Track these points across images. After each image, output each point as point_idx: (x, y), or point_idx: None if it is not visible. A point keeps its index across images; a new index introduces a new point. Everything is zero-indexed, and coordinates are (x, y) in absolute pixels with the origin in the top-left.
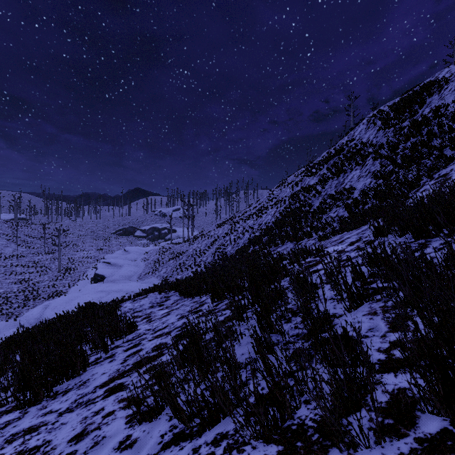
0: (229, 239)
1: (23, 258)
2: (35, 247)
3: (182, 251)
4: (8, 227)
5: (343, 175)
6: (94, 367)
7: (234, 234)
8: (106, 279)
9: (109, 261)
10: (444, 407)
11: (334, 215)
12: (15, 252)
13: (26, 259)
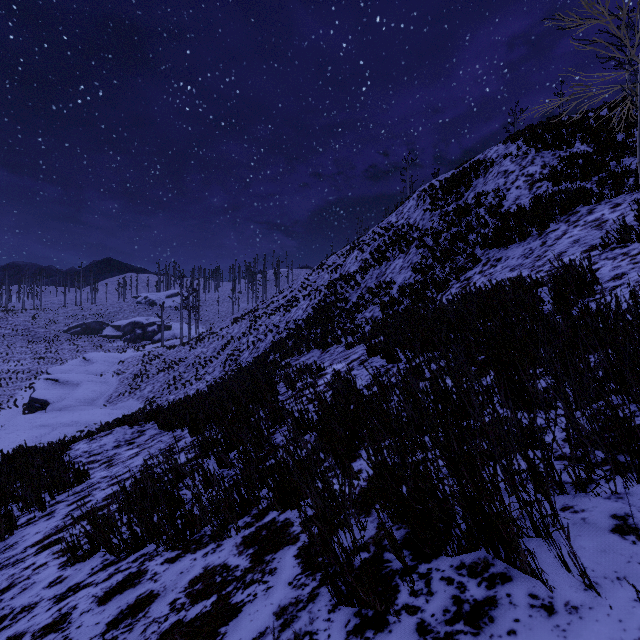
0: (247, 342)
1: None
2: None
3: (178, 358)
4: None
5: (386, 264)
6: (26, 529)
7: (253, 335)
8: (52, 406)
9: (57, 377)
10: (279, 505)
11: (369, 315)
12: None
13: None
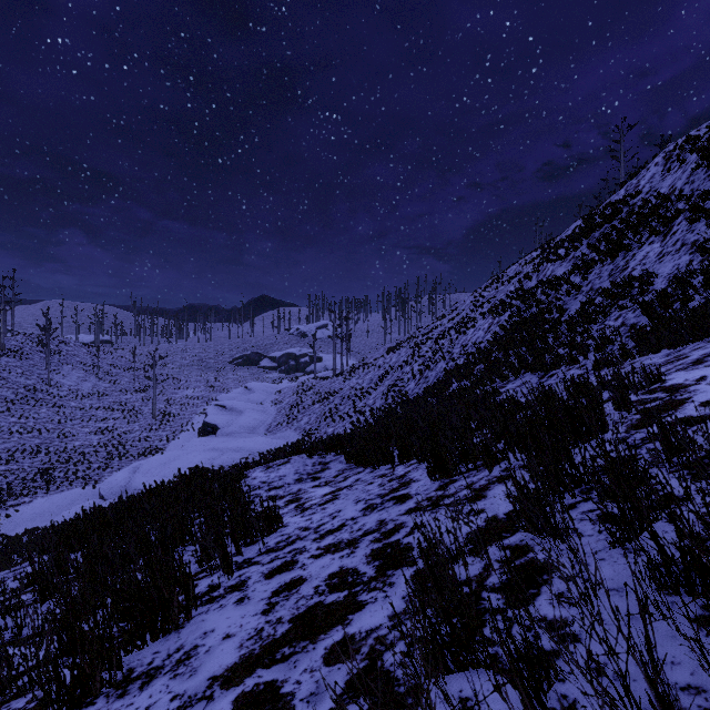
0: (412, 371)
1: (106, 397)
2: (122, 381)
3: (333, 390)
4: (86, 352)
5: (625, 255)
6: (207, 612)
7: (418, 363)
8: (220, 431)
9: (224, 403)
10: None
11: (616, 323)
12: (95, 389)
13: (110, 398)
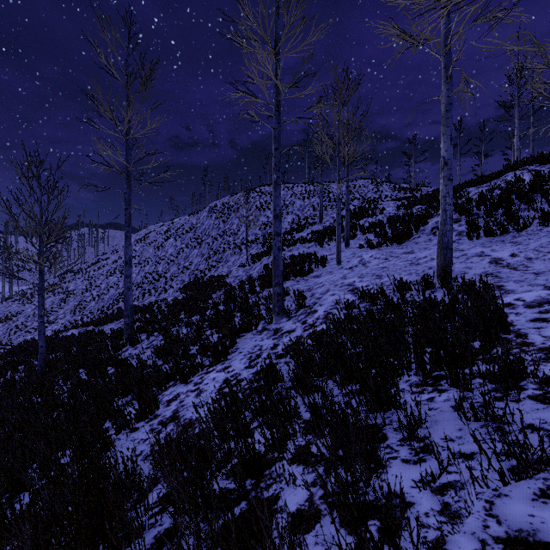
0: (92, 296)
1: None
2: None
3: (14, 312)
4: None
5: (190, 251)
6: None
7: (96, 291)
8: None
9: None
10: None
11: (181, 279)
12: None
13: None
